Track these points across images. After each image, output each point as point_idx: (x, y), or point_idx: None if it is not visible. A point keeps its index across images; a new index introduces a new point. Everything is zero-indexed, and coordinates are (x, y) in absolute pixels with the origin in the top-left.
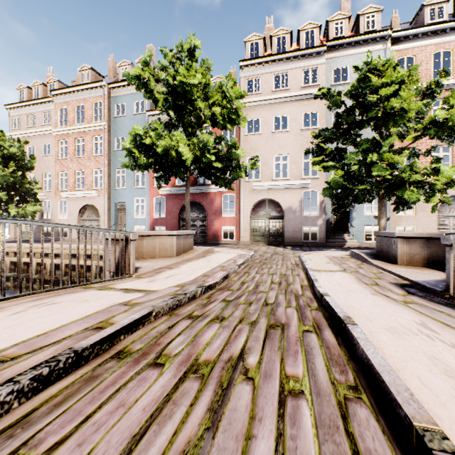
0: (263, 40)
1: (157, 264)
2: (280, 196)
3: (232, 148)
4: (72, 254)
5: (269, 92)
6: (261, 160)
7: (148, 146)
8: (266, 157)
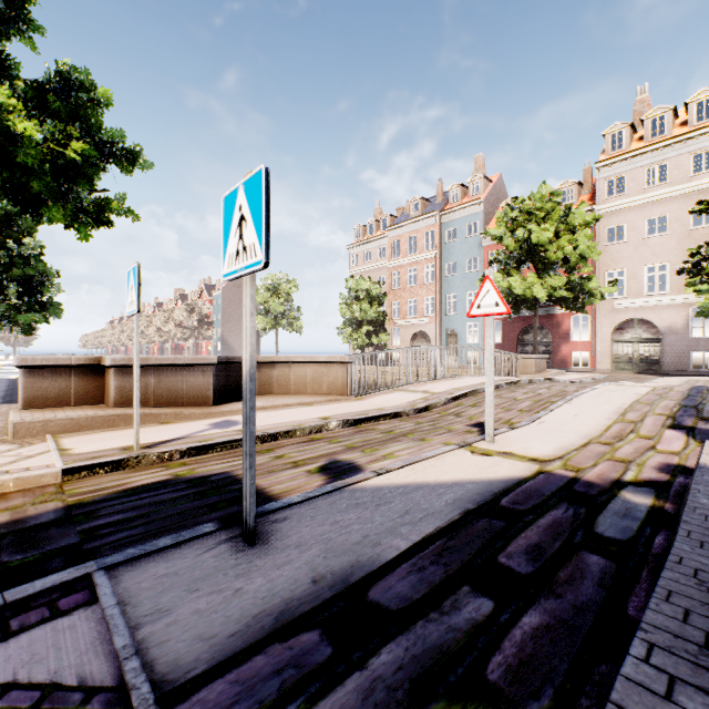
0: (630, 127)
1: (526, 376)
2: (655, 315)
3: (585, 279)
4: (433, 375)
5: (638, 190)
6: (626, 273)
7: (503, 287)
8: (633, 269)
